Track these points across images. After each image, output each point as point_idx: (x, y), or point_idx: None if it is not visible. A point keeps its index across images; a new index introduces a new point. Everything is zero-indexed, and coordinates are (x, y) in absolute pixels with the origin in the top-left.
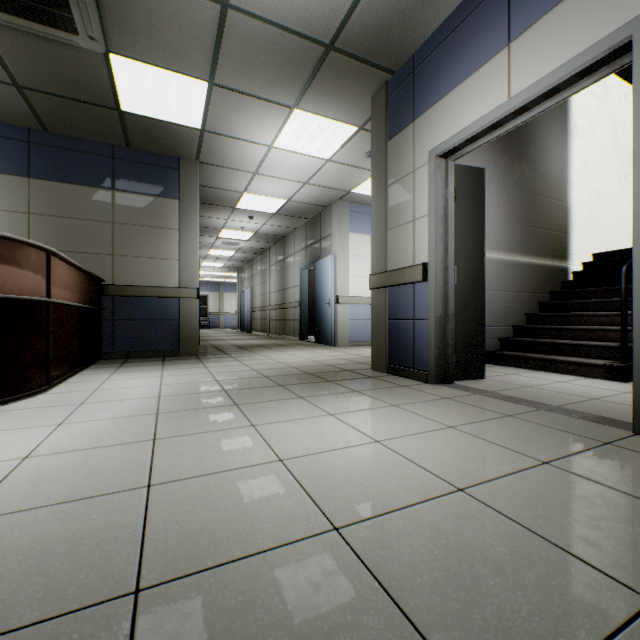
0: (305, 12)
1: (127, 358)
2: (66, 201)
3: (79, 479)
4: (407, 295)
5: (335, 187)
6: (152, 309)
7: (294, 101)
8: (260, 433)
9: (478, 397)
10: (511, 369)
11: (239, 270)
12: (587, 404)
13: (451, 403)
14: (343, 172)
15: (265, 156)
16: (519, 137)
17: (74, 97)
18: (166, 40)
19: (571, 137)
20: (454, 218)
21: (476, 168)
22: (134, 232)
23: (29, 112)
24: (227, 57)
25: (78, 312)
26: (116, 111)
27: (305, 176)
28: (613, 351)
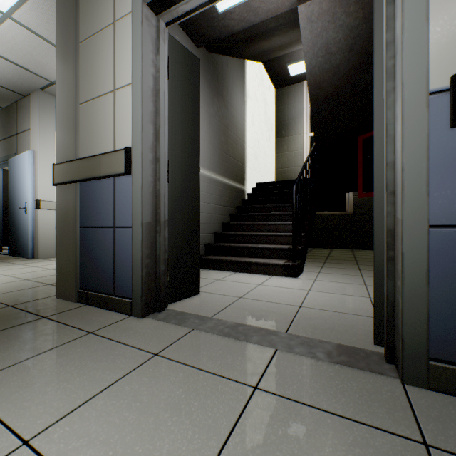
0: None
1: None
2: None
3: None
4: (106, 193)
5: (30, 68)
6: None
7: None
8: None
9: (200, 336)
10: (217, 273)
11: None
12: (304, 318)
13: (163, 373)
14: (37, 47)
15: None
16: (218, 77)
17: None
18: None
19: (247, 97)
20: (167, 100)
21: (191, 54)
22: None
23: None
24: None
25: None
26: None
27: None
28: (285, 252)
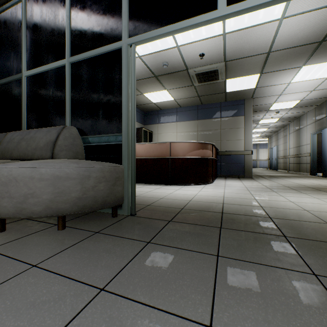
0: (306, 38)
1: (225, 177)
2: (207, 125)
3: (239, 196)
4: None
5: None
6: (233, 159)
7: (302, 64)
8: (284, 197)
9: None
10: None
11: (268, 137)
12: None
13: None
14: None
15: (286, 87)
16: None
17: (212, 94)
18: (245, 69)
19: None
20: None
21: None
22: (227, 131)
23: (199, 101)
24: (268, 64)
25: (214, 161)
26: (224, 93)
27: (311, 88)
28: None
